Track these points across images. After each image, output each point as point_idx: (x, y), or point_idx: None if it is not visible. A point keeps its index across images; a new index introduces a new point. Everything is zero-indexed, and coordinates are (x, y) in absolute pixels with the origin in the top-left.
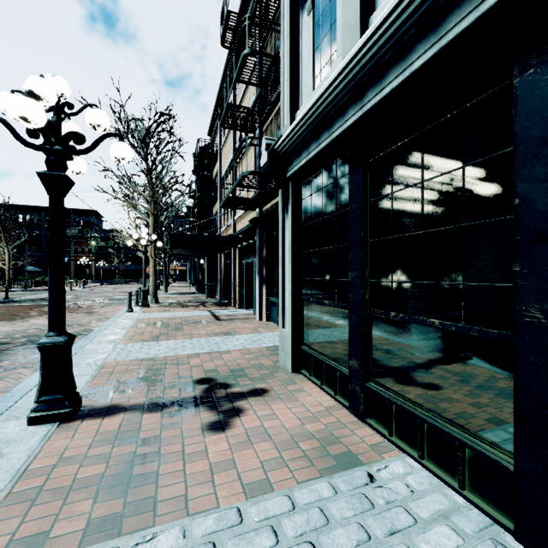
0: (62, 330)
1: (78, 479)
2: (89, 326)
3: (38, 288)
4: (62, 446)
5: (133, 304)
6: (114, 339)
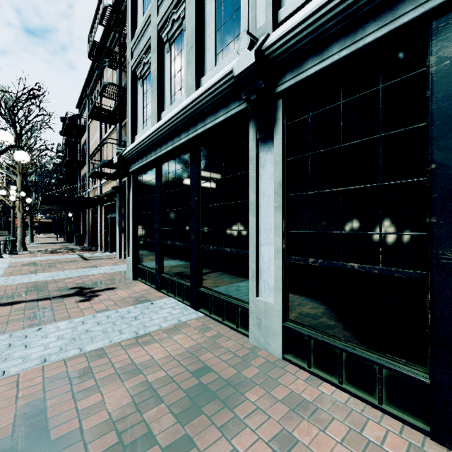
0: None
1: (9, 321)
2: None
3: None
4: None
5: None
6: None
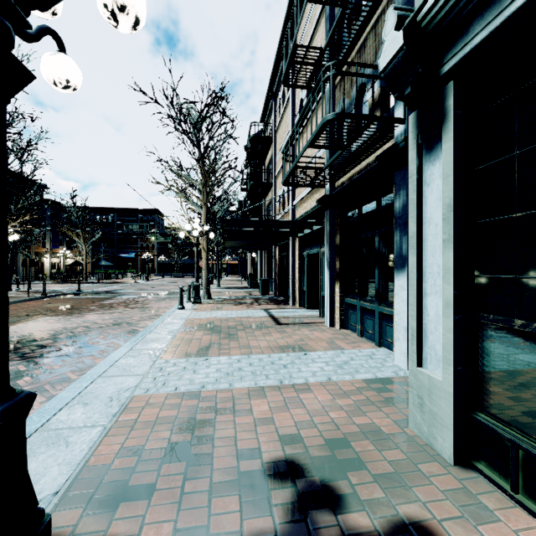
0: None
1: None
2: (137, 326)
3: (109, 281)
4: None
5: (185, 299)
6: (155, 350)
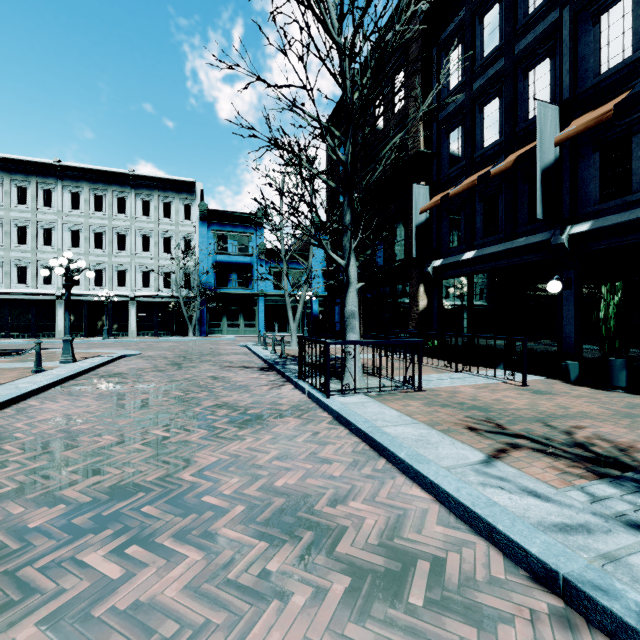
0: None
1: None
2: None
3: None
4: None
5: None
6: None
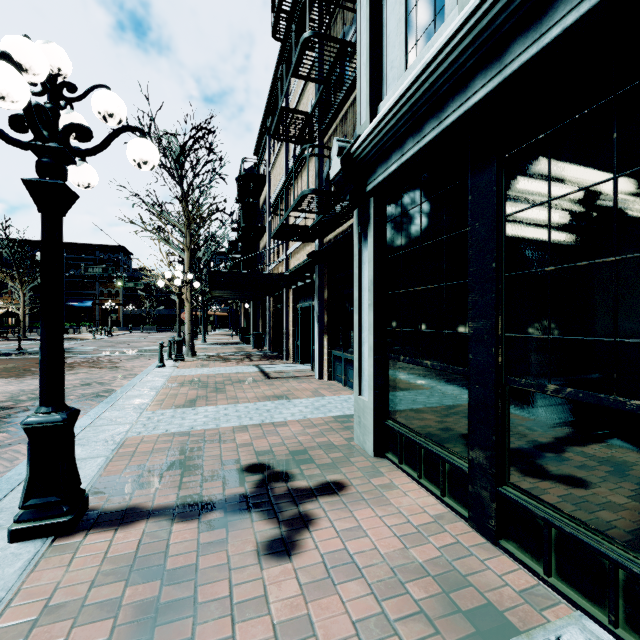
0: (60, 403)
1: None
2: (111, 385)
3: None
4: (52, 581)
5: (165, 357)
6: (139, 404)
